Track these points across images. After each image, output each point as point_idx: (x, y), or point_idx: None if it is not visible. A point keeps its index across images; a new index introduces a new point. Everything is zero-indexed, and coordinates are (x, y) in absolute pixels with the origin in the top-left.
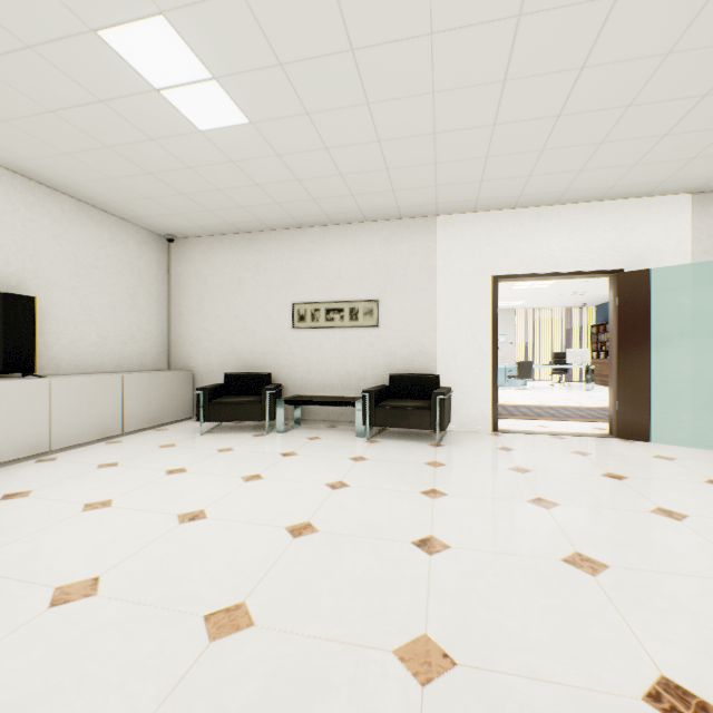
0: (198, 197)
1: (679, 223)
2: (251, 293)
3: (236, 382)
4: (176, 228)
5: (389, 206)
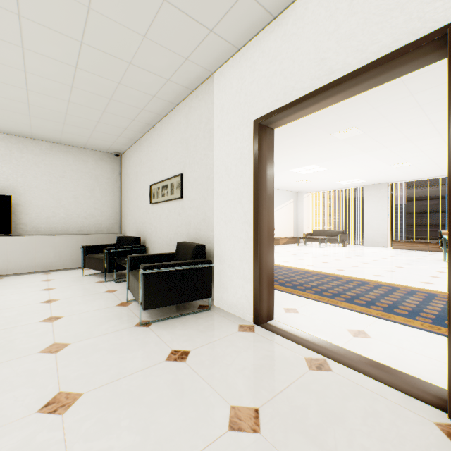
0: (73, 123)
1: None
2: (139, 181)
3: (120, 243)
4: (109, 147)
5: (161, 82)
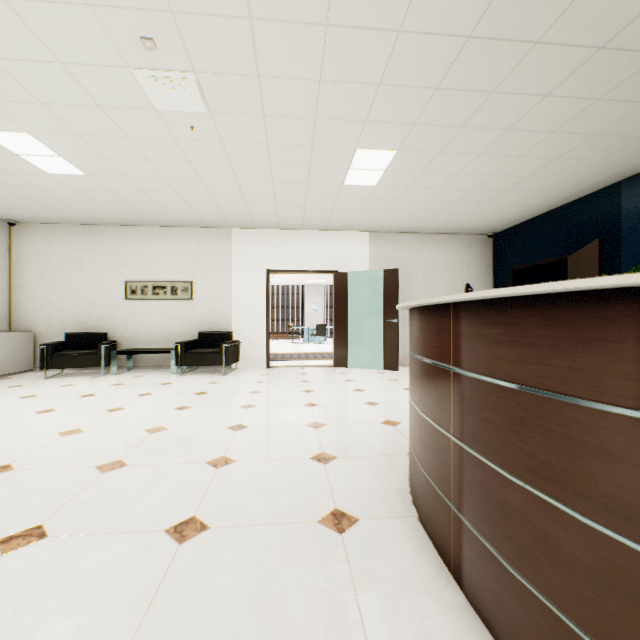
0: (43, 202)
1: (364, 247)
2: (90, 271)
3: (77, 340)
4: (19, 217)
5: (197, 221)
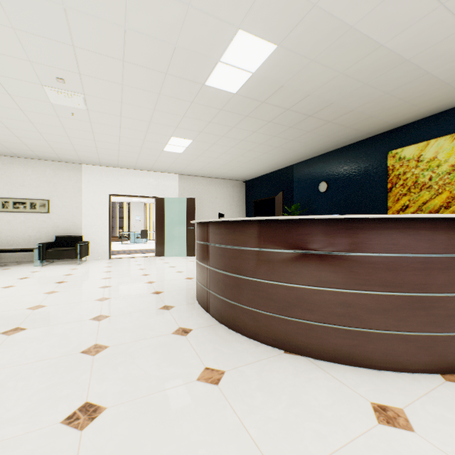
0: None
1: (175, 183)
2: None
3: None
4: None
5: (55, 157)
